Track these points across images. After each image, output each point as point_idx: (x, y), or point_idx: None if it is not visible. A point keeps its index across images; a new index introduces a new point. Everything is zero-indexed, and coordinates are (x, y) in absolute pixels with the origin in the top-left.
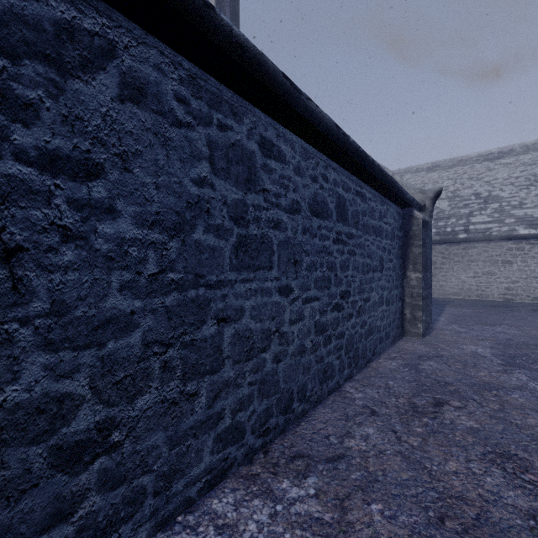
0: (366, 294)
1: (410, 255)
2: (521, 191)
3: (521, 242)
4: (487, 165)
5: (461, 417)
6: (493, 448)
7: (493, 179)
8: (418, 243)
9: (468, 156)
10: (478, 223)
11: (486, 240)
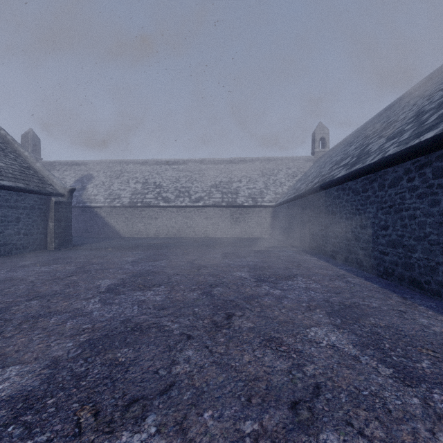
0: (0, 230)
1: (50, 216)
2: (171, 184)
3: (161, 209)
4: (167, 167)
5: (8, 260)
6: (3, 262)
7: (165, 176)
8: (53, 211)
9: (161, 160)
10: (148, 198)
11: (148, 207)
